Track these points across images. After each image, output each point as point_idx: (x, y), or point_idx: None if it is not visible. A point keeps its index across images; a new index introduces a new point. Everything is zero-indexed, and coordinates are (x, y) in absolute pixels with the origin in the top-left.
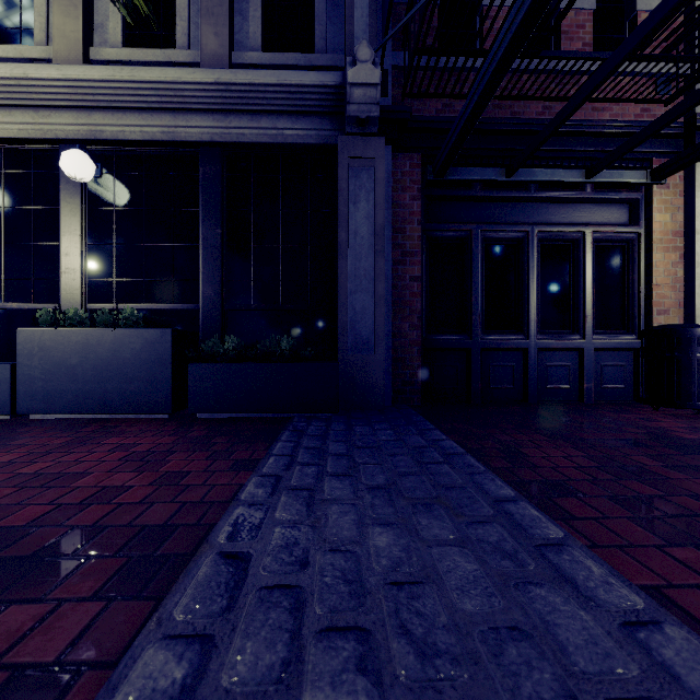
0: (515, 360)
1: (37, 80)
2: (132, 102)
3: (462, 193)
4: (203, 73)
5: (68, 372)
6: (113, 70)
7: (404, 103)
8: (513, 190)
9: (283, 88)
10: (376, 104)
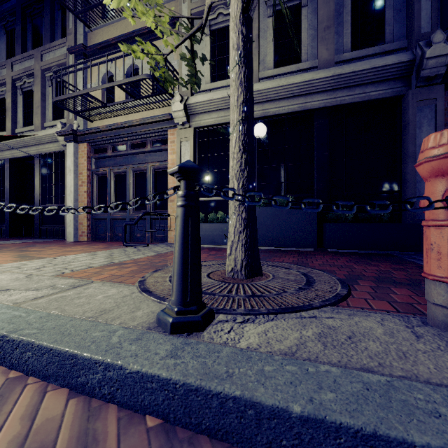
0: None
1: None
2: (285, 95)
3: None
4: (324, 72)
5: (266, 227)
6: (276, 81)
7: None
8: None
9: (373, 69)
10: (444, 66)
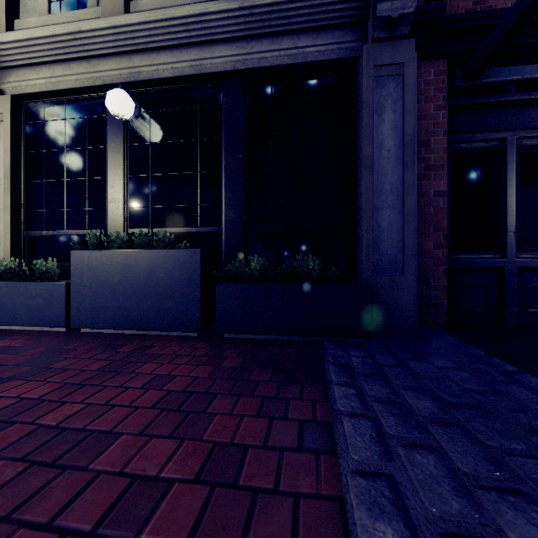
0: None
1: (88, 32)
2: (165, 41)
3: (493, 98)
4: (228, 2)
5: (110, 290)
6: (148, 13)
7: None
8: None
9: (306, 2)
10: None
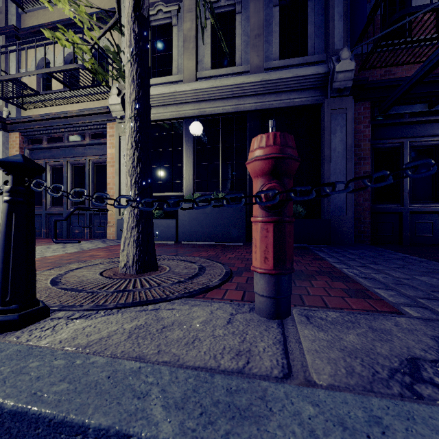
0: (433, 219)
1: (180, 92)
2: (219, 96)
3: (396, 120)
4: (254, 77)
5: (199, 223)
6: (211, 82)
7: (359, 74)
8: (432, 116)
9: (295, 78)
10: (351, 80)
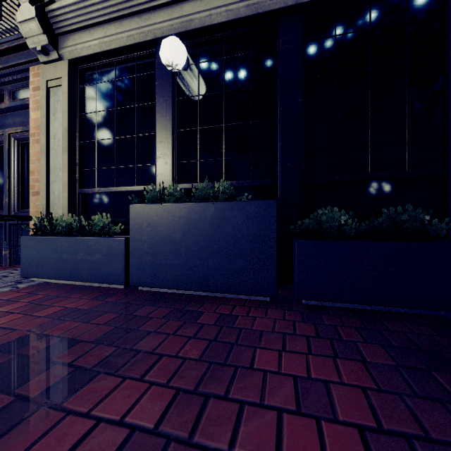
0: None
1: None
2: None
3: None
4: None
5: (172, 247)
6: None
7: None
8: None
9: None
10: None
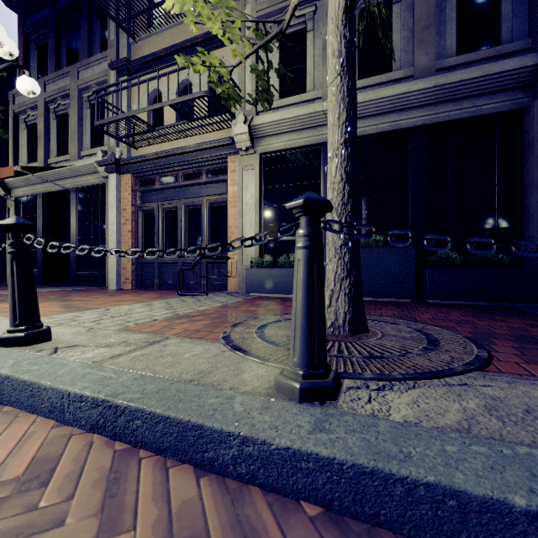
0: None
1: (320, 112)
2: (372, 111)
3: None
4: (423, 82)
5: None
6: (362, 95)
7: None
8: None
9: (487, 77)
10: None
